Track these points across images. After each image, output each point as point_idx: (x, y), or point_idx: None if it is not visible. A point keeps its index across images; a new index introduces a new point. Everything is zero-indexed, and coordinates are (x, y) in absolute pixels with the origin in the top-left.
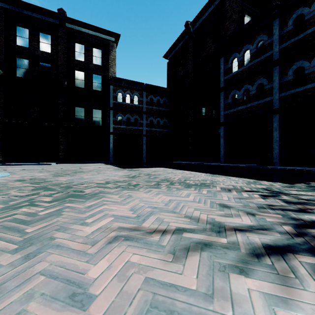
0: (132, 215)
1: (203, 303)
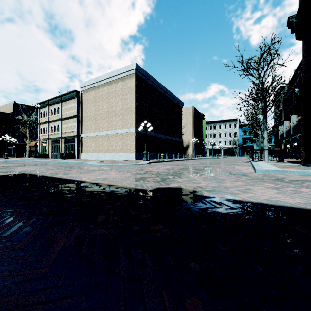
0: (8, 165)
1: (2, 164)
